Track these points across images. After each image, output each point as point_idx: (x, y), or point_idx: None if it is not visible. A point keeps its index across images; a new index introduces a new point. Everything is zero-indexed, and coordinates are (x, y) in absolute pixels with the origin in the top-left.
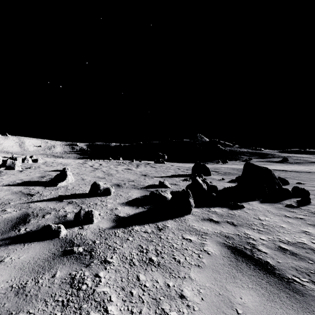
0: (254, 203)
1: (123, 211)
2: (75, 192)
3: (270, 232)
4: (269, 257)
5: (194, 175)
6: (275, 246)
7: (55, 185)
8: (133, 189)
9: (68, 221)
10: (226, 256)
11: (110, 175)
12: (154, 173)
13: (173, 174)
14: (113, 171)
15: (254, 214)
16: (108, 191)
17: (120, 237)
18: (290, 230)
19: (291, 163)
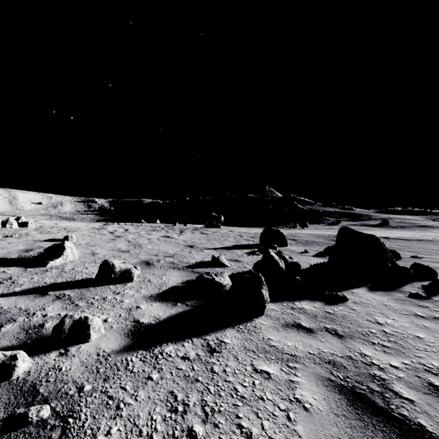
0: (360, 291)
1: (149, 313)
2: (73, 277)
3: (403, 349)
4: (421, 411)
5: (263, 247)
6: (423, 382)
7: (44, 264)
8: (170, 270)
9: (43, 338)
10: (340, 413)
11: (138, 247)
12: (205, 242)
13: (233, 244)
14: (144, 239)
15: (366, 312)
16: (128, 274)
17: (135, 373)
18: (435, 345)
19: (394, 227)
